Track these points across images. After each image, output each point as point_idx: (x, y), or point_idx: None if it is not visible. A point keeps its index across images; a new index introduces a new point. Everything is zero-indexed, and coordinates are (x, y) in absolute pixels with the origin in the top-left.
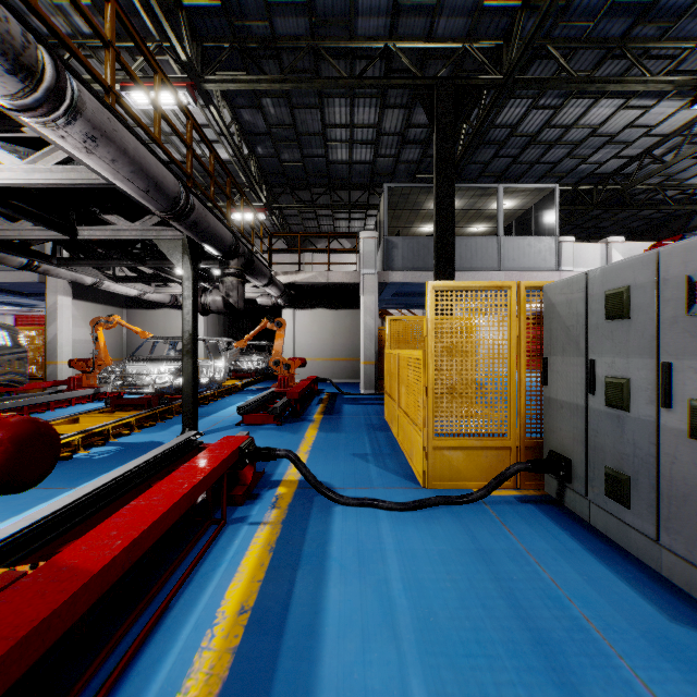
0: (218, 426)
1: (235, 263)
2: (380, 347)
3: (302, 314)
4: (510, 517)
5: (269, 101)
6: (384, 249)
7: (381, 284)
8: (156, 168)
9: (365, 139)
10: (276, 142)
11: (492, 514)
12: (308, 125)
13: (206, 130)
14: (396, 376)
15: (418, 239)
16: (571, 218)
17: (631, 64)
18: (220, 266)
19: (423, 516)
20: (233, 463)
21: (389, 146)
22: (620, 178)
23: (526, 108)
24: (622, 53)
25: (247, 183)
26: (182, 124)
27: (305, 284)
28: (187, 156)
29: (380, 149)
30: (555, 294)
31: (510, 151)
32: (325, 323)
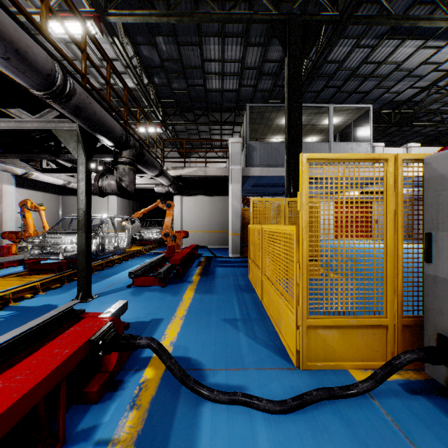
0: (112, 287)
1: (127, 153)
2: (244, 223)
3: (187, 199)
4: (411, 425)
5: (161, 39)
6: (247, 151)
7: (244, 177)
8: (15, 32)
9: (232, 72)
10: (167, 73)
11: (387, 418)
12: (191, 60)
13: (116, 63)
14: (261, 247)
15: (271, 144)
16: (375, 133)
17: (432, 10)
18: (114, 156)
19: (307, 423)
20: (83, 358)
21: (250, 78)
22: (411, 104)
23: (351, 47)
24: (427, 0)
25: (149, 106)
26: (97, 58)
27: (189, 177)
28: (81, 58)
29: (243, 80)
30: (446, 164)
31: (336, 83)
32: (203, 206)
